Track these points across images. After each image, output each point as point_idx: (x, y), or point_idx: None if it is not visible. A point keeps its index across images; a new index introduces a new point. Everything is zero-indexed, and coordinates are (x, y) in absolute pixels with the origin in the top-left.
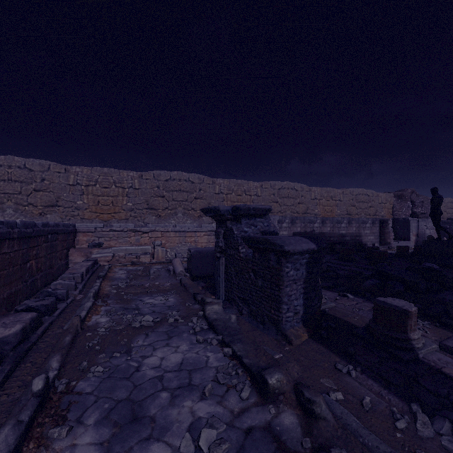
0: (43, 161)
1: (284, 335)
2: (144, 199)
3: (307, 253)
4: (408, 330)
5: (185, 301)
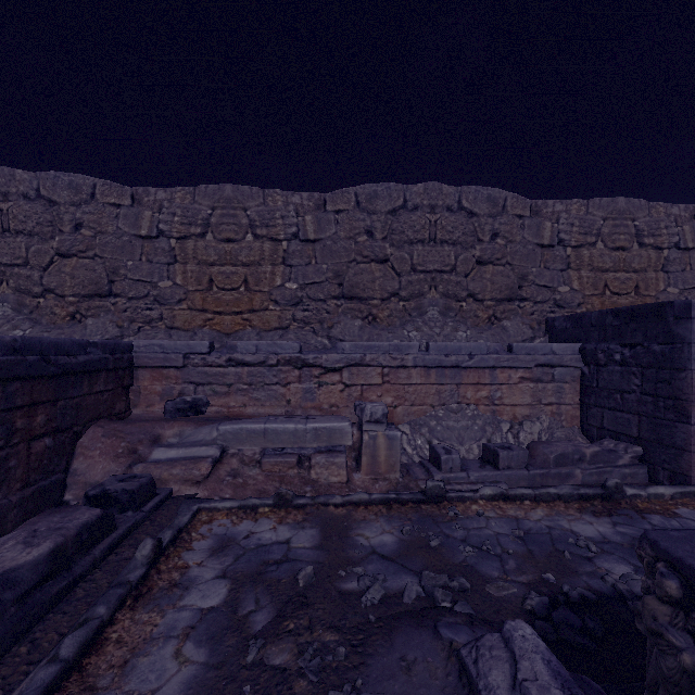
0: (78, 177)
1: None
2: (331, 271)
3: None
4: None
5: None
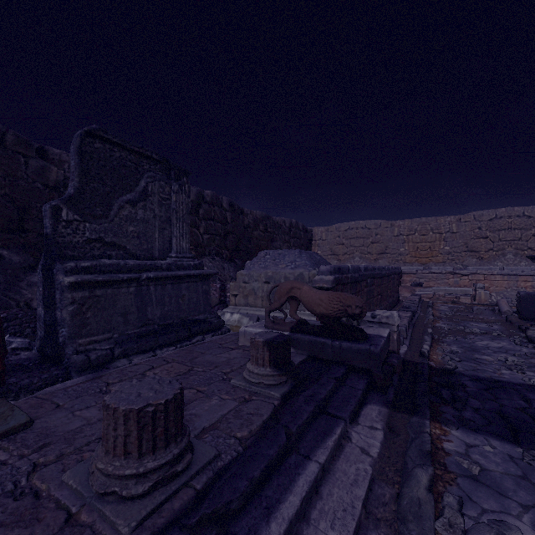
0: (376, 221)
1: None
2: (463, 242)
3: None
4: None
5: (508, 329)
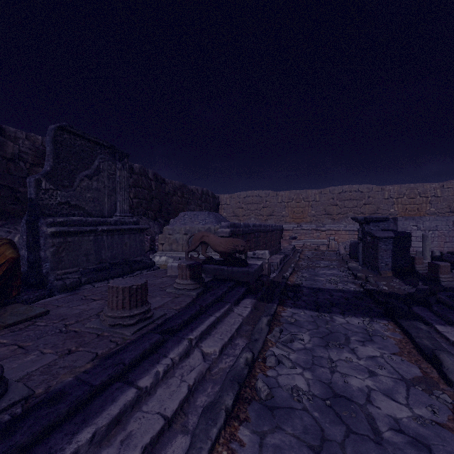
0: (266, 191)
1: (379, 273)
2: (323, 208)
3: (391, 238)
4: (439, 273)
5: (341, 264)
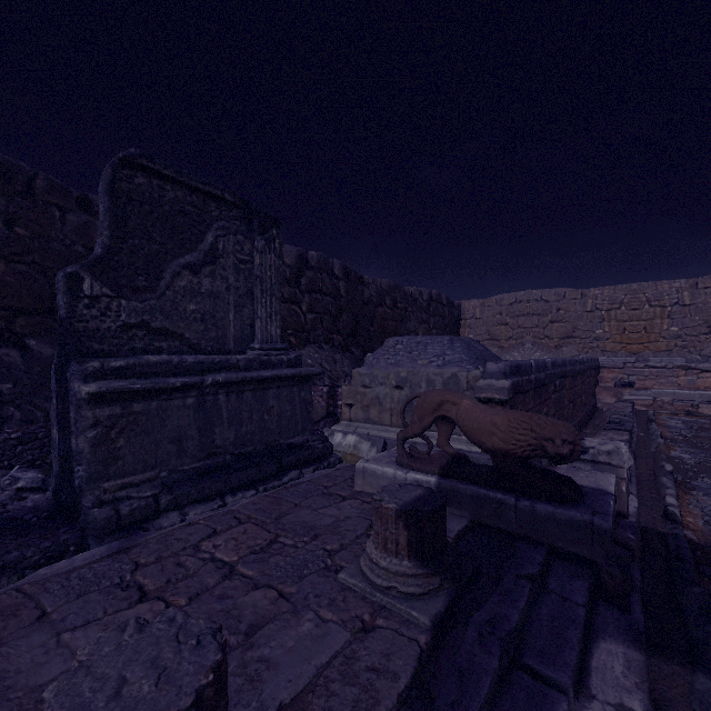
0: (558, 290)
1: None
2: (701, 320)
3: None
4: None
5: None
